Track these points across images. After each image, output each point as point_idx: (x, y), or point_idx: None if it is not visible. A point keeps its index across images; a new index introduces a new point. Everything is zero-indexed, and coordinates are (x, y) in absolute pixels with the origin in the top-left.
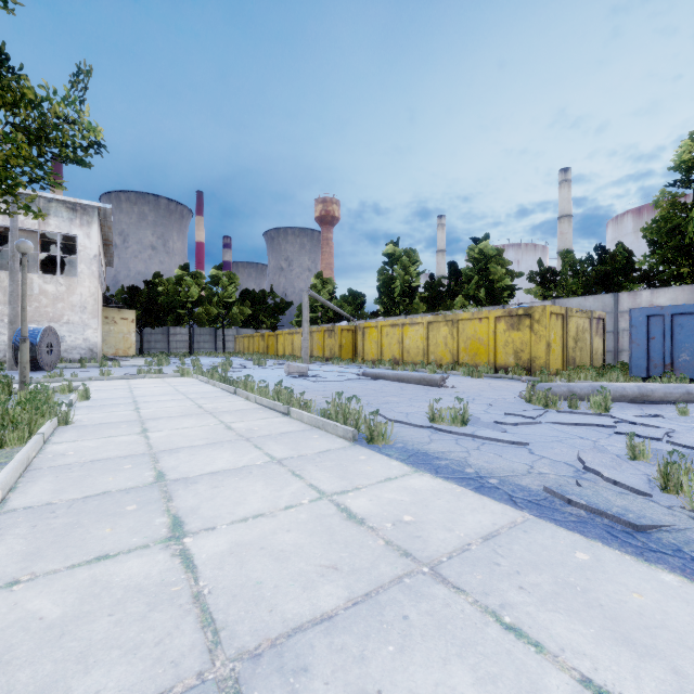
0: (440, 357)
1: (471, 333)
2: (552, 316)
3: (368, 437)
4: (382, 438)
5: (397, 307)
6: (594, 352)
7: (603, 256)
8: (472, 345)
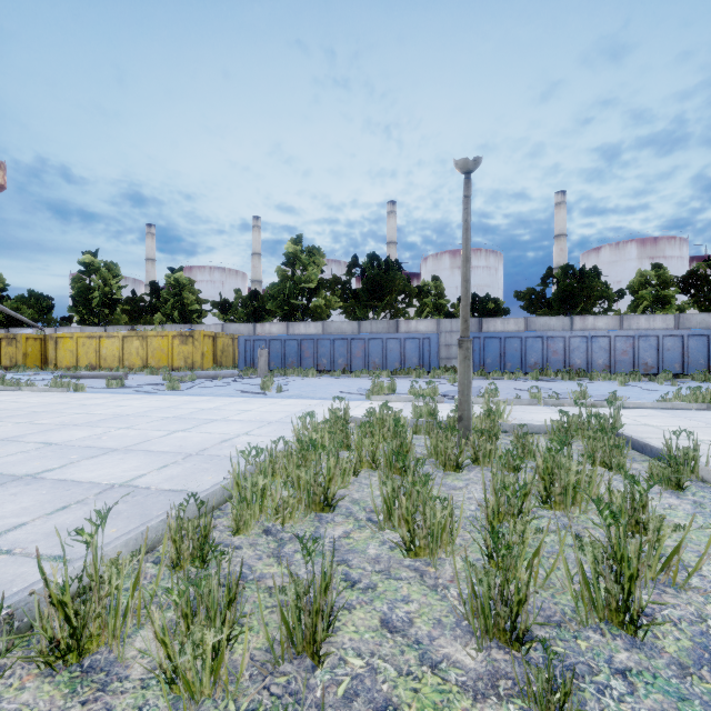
0: (134, 363)
1: (157, 346)
2: (206, 337)
3: (75, 389)
4: (82, 390)
5: (96, 316)
6: (237, 359)
7: (258, 297)
8: (157, 354)
